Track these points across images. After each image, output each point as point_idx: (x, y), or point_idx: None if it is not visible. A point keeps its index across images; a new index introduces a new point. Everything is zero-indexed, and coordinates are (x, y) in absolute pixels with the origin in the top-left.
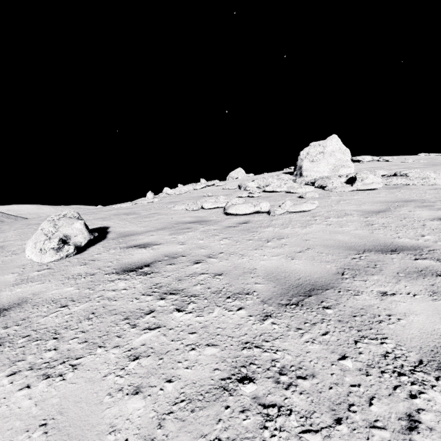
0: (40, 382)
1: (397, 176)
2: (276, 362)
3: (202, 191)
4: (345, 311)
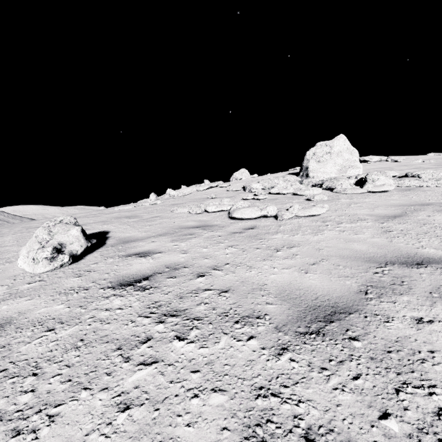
0: (8, 441)
1: (410, 177)
2: (300, 419)
3: (205, 193)
4: (376, 344)
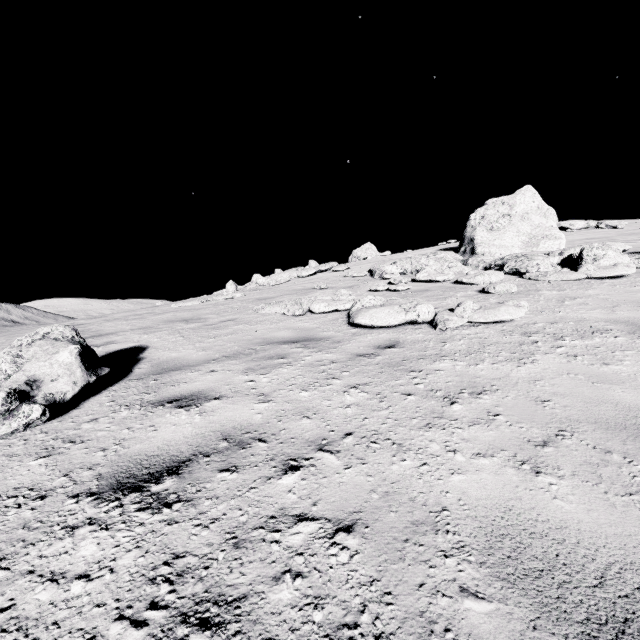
0: None
1: None
2: None
3: (311, 281)
4: None
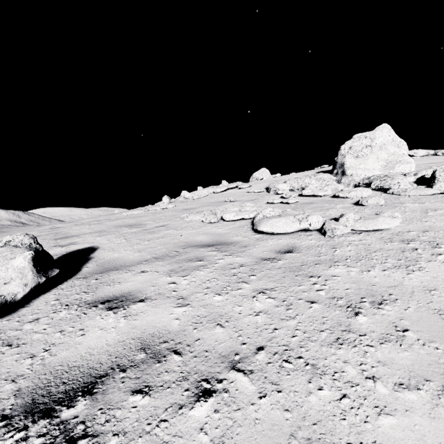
0: None
1: None
2: None
3: (223, 195)
4: None
